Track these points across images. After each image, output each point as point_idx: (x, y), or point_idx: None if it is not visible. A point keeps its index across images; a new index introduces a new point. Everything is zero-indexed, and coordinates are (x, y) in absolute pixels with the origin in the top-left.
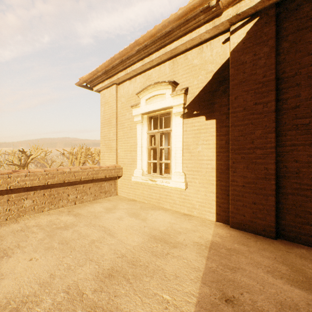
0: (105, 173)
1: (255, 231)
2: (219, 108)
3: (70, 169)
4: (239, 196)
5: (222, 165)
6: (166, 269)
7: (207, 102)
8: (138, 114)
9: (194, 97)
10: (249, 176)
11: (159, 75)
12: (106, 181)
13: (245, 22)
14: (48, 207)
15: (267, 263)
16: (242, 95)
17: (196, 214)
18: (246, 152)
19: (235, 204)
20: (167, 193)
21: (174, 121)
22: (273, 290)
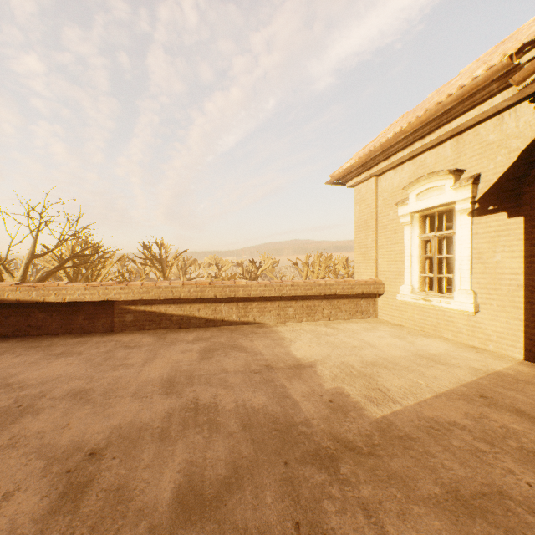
0: (361, 288)
1: None
2: (529, 200)
3: (325, 282)
4: None
5: (534, 280)
6: (426, 372)
7: (510, 193)
8: (406, 214)
9: (489, 186)
10: None
11: (436, 159)
12: (362, 299)
13: None
14: (306, 318)
15: None
16: None
17: (492, 348)
18: None
19: None
20: (448, 318)
21: (459, 221)
22: None
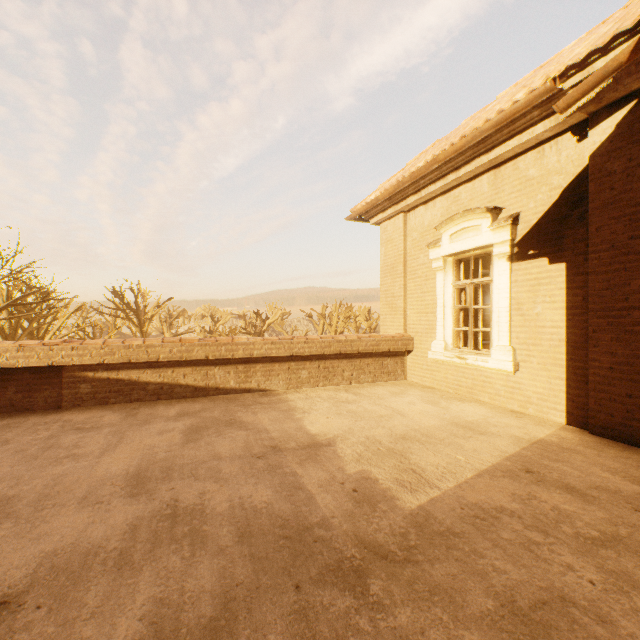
0: (388, 345)
1: (630, 441)
2: (571, 245)
3: (346, 337)
4: (602, 384)
5: (576, 335)
6: (464, 445)
7: (552, 236)
8: (438, 258)
9: (529, 228)
10: (620, 352)
11: (472, 195)
12: (388, 357)
13: (613, 109)
14: (322, 383)
15: (615, 466)
16: (607, 224)
17: (533, 412)
18: (616, 315)
19: (596, 396)
20: (485, 379)
21: (497, 266)
22: (597, 479)
